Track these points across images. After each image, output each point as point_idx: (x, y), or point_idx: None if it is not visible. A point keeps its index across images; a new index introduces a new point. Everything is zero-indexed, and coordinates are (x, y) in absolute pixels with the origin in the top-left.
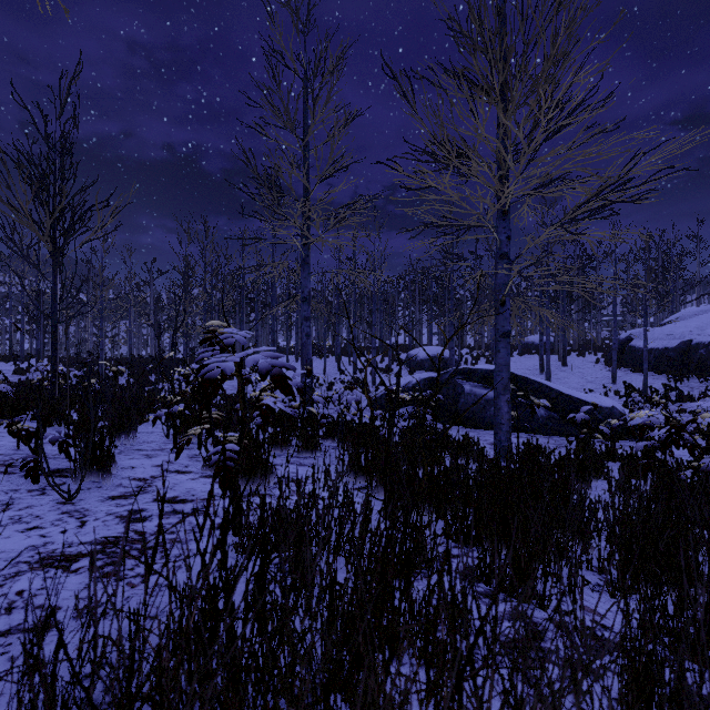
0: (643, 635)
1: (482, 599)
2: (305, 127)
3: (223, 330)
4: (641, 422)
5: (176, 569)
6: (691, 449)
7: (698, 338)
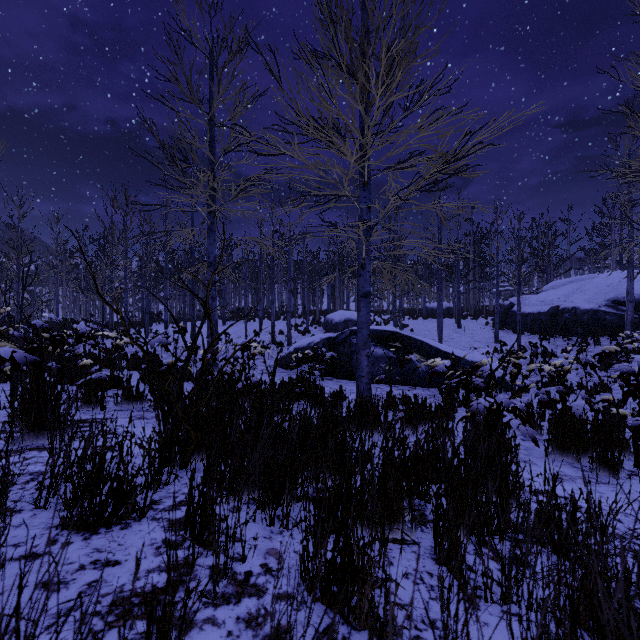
0: (171, 588)
1: (159, 549)
2: (211, 102)
3: None
4: (434, 369)
5: None
6: (480, 393)
7: (564, 304)
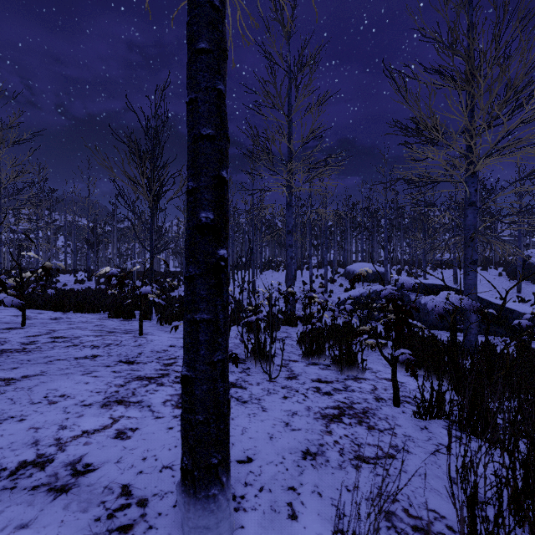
0: None
1: None
2: (289, 106)
3: (365, 273)
4: None
5: (399, 426)
6: None
7: None
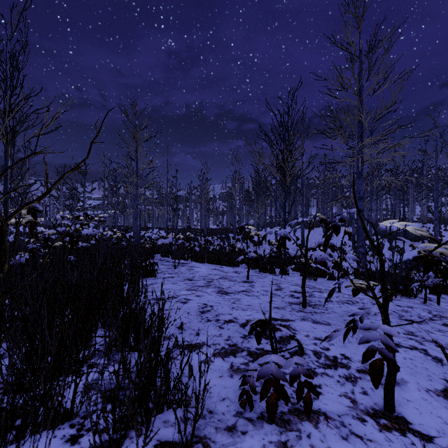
0: None
1: None
2: (360, 87)
3: None
4: None
5: None
6: None
7: None
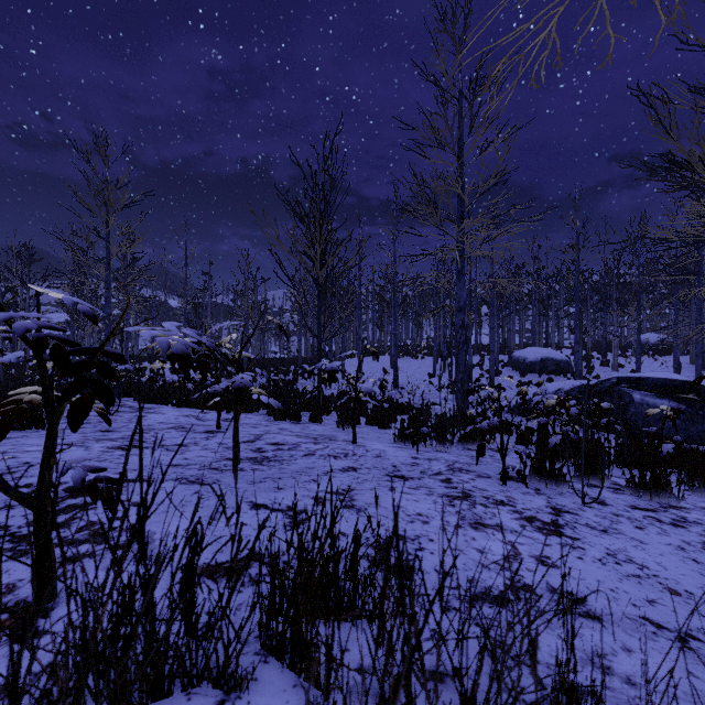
0: None
1: None
2: (461, 144)
3: None
4: None
5: None
6: None
7: None
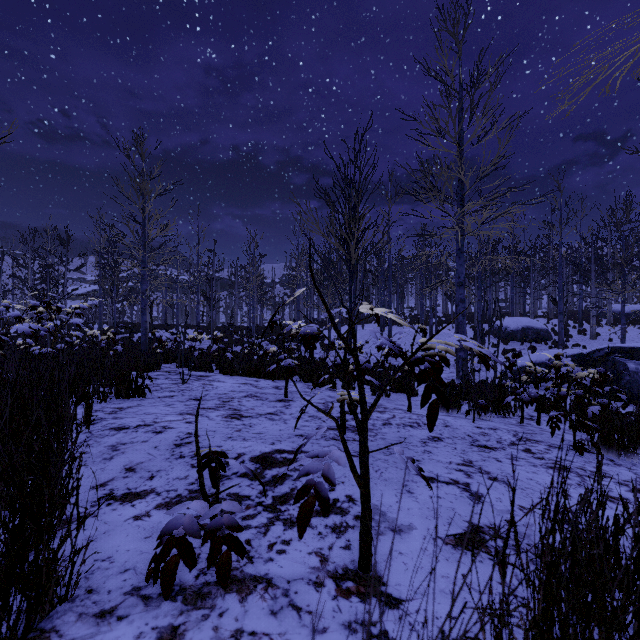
0: None
1: None
2: (461, 133)
3: None
4: None
5: None
6: None
7: None
